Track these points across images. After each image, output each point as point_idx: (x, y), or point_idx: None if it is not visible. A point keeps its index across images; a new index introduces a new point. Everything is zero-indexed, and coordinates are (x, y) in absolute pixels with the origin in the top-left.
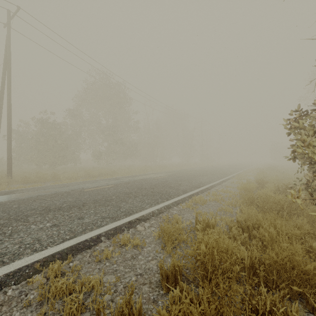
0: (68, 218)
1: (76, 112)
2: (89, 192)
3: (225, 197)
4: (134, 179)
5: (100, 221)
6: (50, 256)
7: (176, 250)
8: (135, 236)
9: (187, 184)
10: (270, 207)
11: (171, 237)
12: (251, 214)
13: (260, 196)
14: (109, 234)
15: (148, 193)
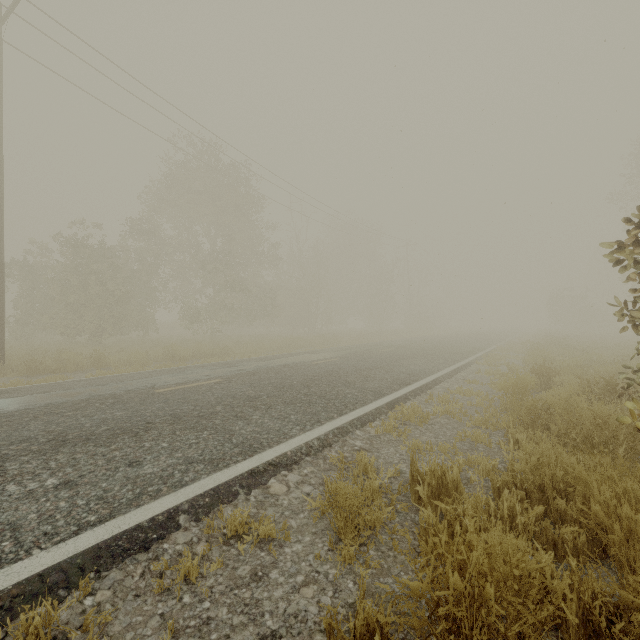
0: (104, 463)
1: (147, 224)
2: (165, 397)
3: (467, 405)
4: (266, 366)
5: (180, 472)
6: (32, 579)
7: (367, 552)
8: (263, 514)
9: (383, 376)
10: (584, 434)
11: (354, 517)
12: (548, 454)
13: (554, 407)
14: (200, 506)
15: (297, 398)
